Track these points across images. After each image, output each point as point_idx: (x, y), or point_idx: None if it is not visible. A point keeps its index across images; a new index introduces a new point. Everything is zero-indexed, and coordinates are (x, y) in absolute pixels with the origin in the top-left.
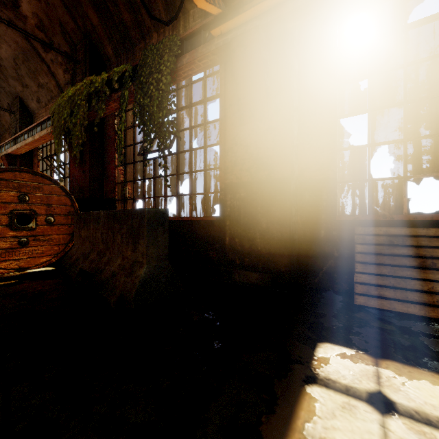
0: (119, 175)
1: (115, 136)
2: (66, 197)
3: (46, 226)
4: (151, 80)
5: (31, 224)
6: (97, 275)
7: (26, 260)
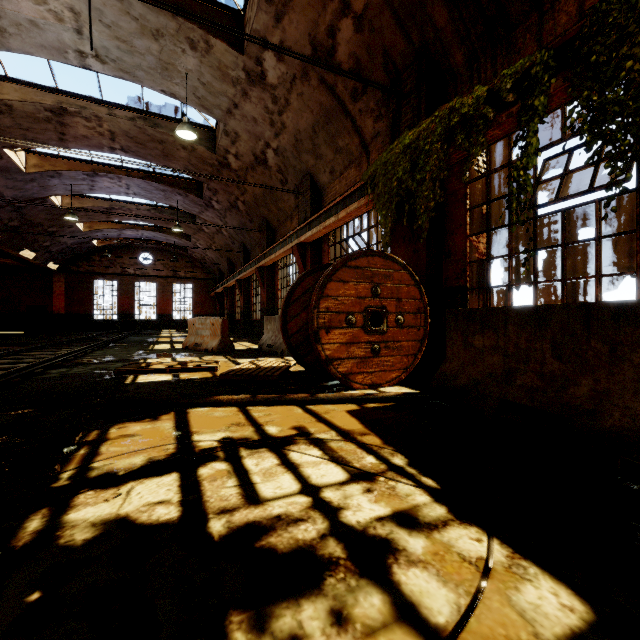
0: (470, 249)
1: (466, 189)
2: (415, 287)
3: (395, 328)
4: (625, 51)
5: (382, 326)
6: (575, 418)
7: (377, 375)
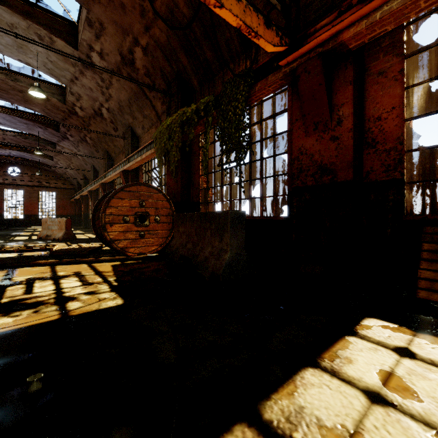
0: (202, 182)
1: (199, 151)
2: (167, 202)
3: (155, 223)
4: (229, 108)
5: (146, 222)
6: (193, 259)
7: (143, 248)
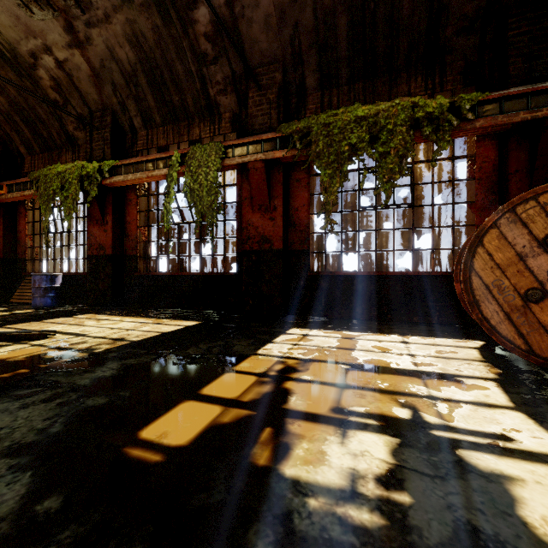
0: None
1: None
2: None
3: None
4: None
5: None
6: None
7: None
